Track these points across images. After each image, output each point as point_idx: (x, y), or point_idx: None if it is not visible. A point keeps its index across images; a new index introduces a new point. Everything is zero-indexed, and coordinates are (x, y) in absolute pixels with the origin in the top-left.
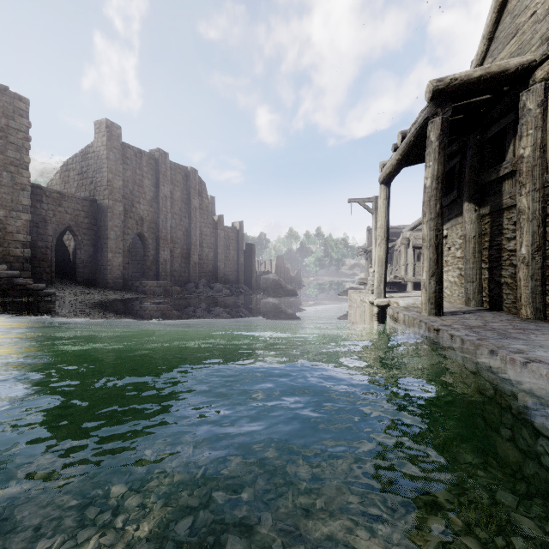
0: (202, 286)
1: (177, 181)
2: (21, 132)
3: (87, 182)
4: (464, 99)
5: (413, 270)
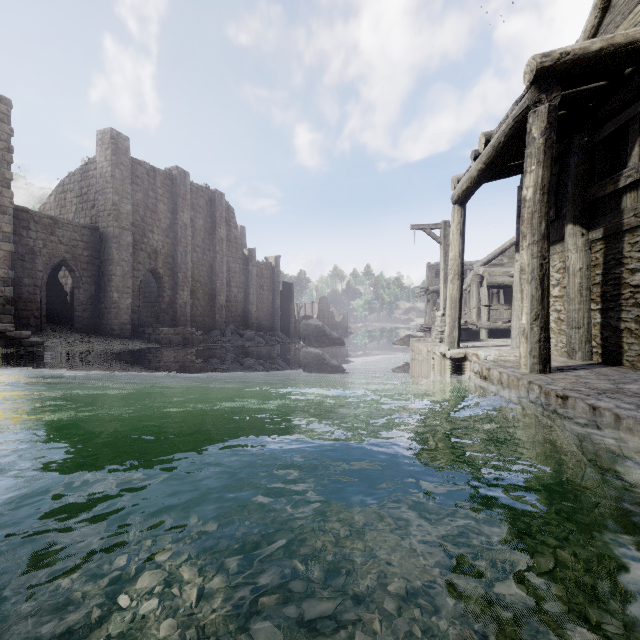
0: (230, 334)
1: (200, 206)
2: (1, 141)
3: (87, 206)
4: (572, 85)
5: (488, 314)
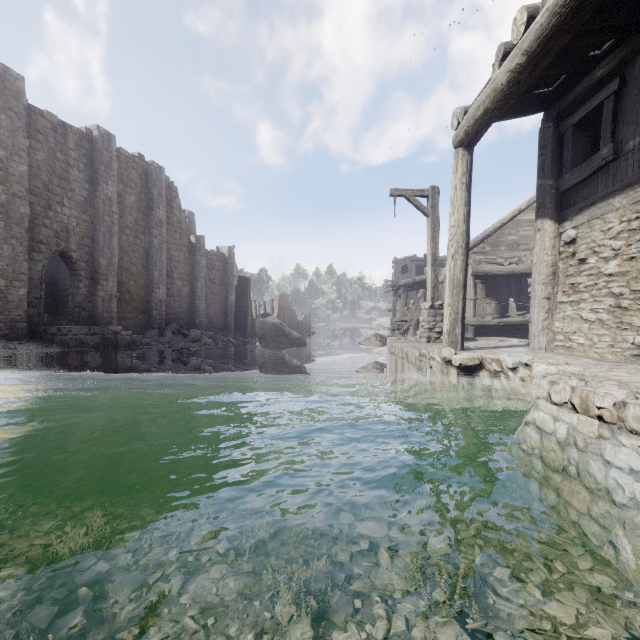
0: (171, 334)
1: (131, 179)
2: None
3: None
4: None
5: (474, 308)
